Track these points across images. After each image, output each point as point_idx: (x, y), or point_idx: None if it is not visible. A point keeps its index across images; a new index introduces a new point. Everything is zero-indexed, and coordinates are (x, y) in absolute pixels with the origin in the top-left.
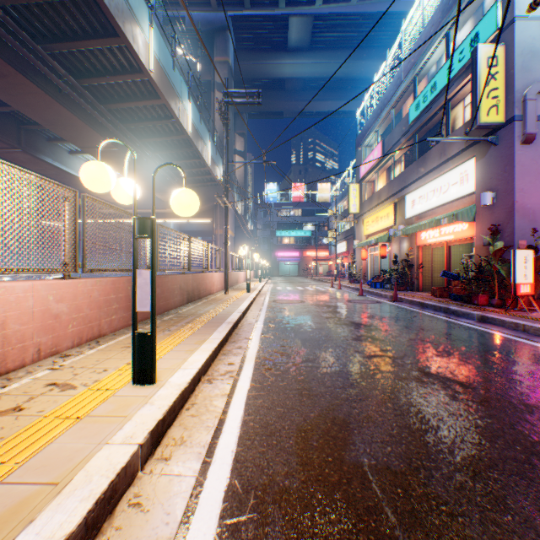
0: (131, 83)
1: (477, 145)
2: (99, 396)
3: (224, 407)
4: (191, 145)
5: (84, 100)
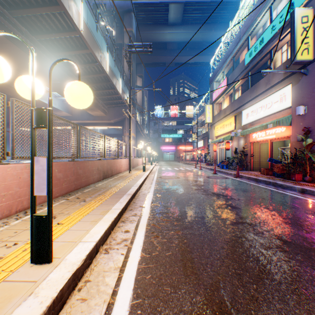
0: (69, 38)
1: (293, 76)
2: None
3: (114, 286)
4: (109, 80)
5: (40, 50)
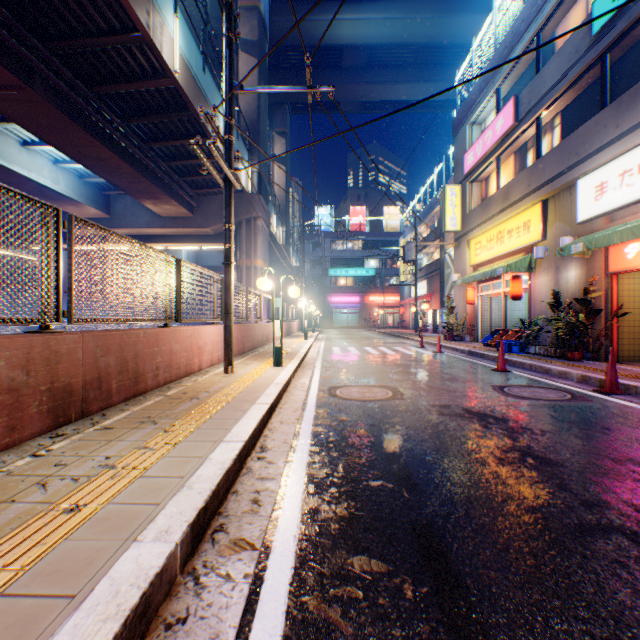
0: None
1: None
2: None
3: None
4: (188, 107)
5: None
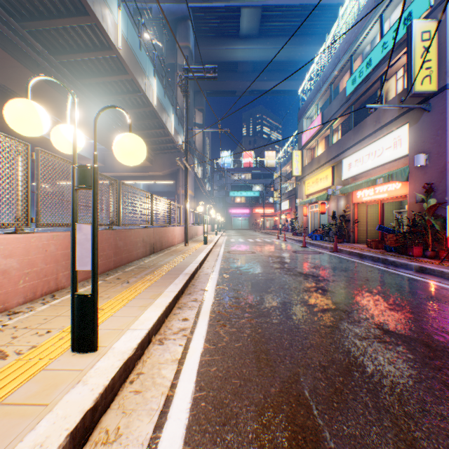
0: (102, 59)
1: (411, 112)
2: (27, 371)
3: (172, 378)
4: (157, 116)
5: (61, 75)
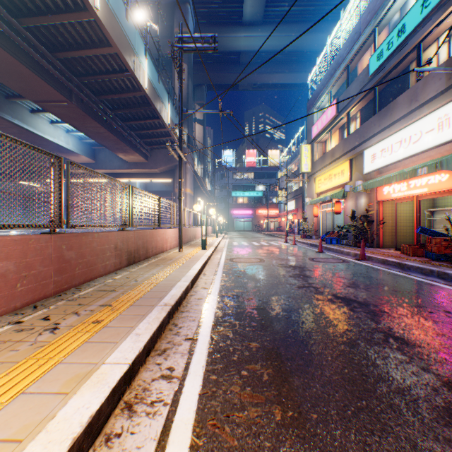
0: (78, 26)
1: None
2: None
3: None
4: (150, 104)
5: (29, 45)
